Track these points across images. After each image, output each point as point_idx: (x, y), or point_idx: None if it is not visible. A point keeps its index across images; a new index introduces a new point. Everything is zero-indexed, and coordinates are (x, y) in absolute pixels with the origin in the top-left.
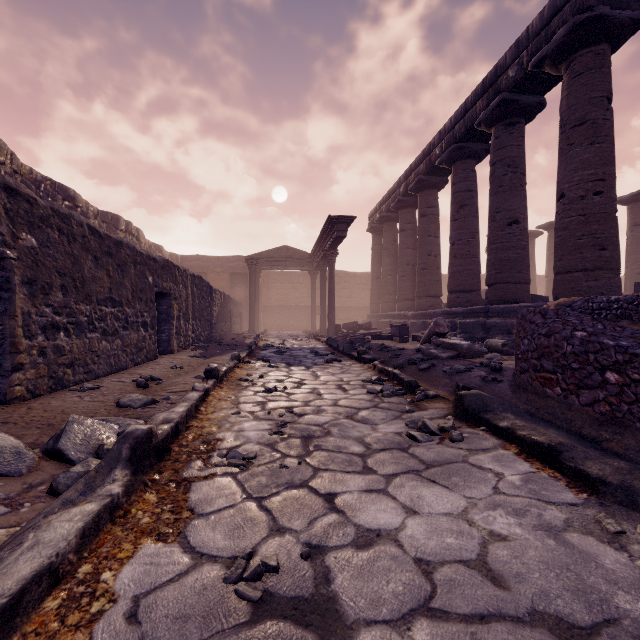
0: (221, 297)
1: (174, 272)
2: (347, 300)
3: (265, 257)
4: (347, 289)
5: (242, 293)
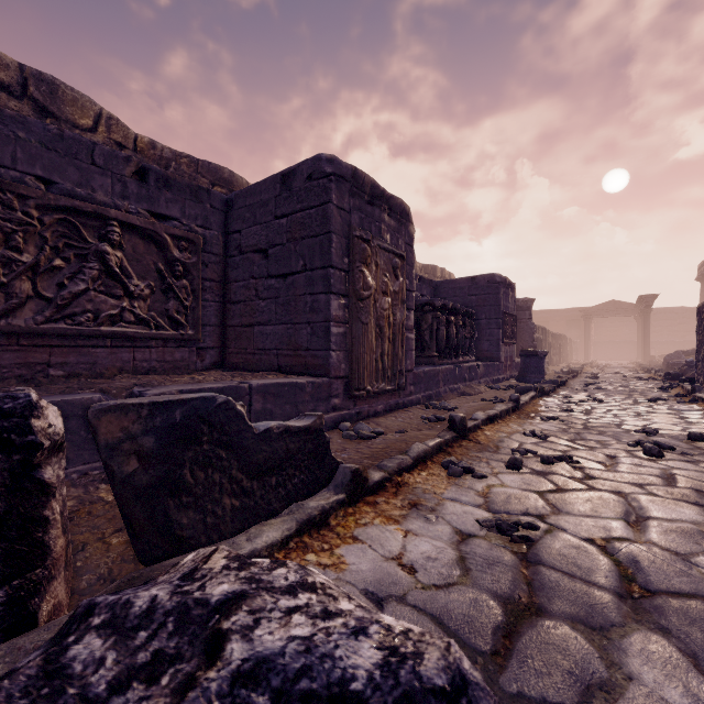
0: (569, 341)
1: (561, 337)
2: (686, 334)
3: (595, 310)
4: (686, 324)
5: (575, 334)
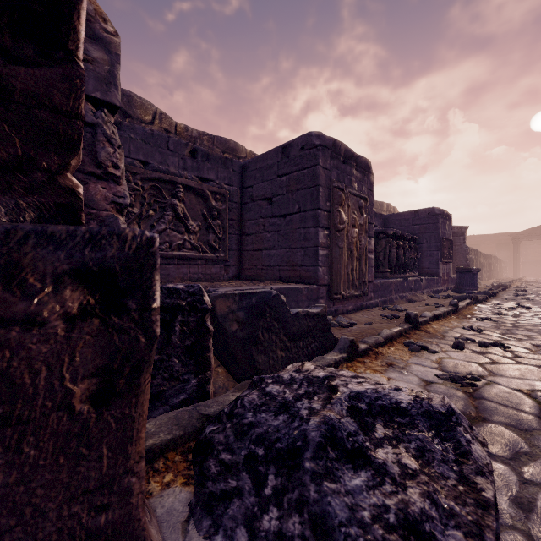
0: (499, 261)
1: (491, 257)
2: None
3: (524, 234)
4: None
5: (505, 254)
